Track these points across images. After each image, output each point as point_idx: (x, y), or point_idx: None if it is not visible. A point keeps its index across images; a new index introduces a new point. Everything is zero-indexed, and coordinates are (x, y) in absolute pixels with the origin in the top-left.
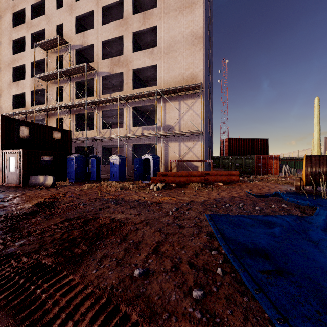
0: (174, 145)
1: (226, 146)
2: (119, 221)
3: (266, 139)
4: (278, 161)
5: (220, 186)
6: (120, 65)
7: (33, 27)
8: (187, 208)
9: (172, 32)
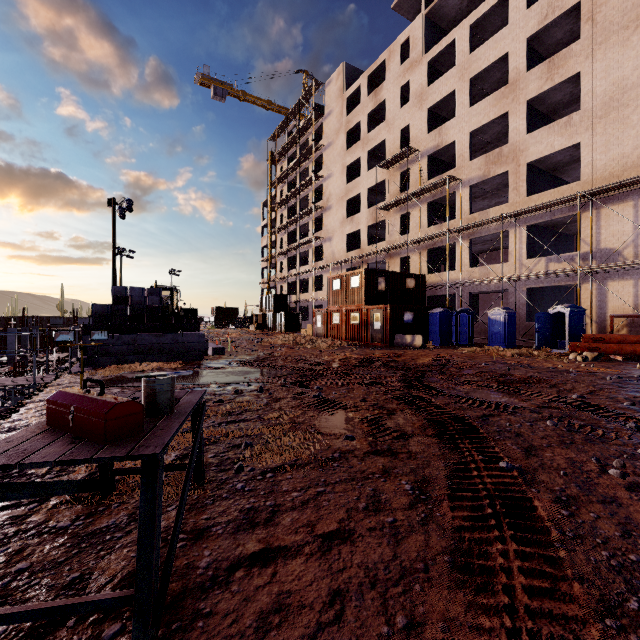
0: (623, 285)
1: None
2: (540, 377)
3: None
4: None
5: None
6: (503, 161)
7: (370, 143)
8: (637, 379)
9: (617, 73)
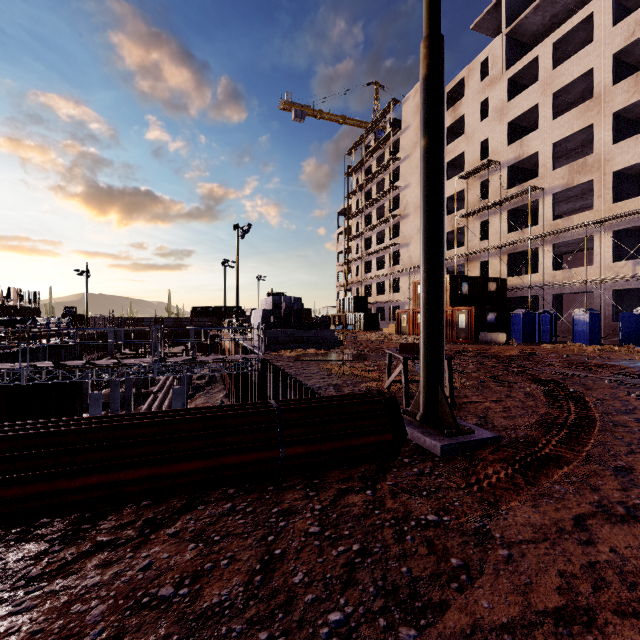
0: None
1: None
2: (614, 364)
3: None
4: None
5: None
6: (587, 170)
7: (448, 155)
8: None
9: None
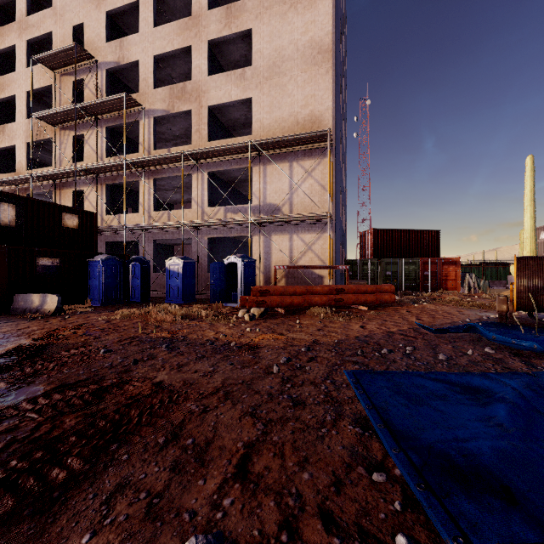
0: (282, 239)
1: (369, 242)
2: (170, 390)
3: (437, 231)
4: (458, 267)
5: (363, 312)
6: (187, 97)
7: (30, 30)
8: (307, 358)
9: (279, 42)
